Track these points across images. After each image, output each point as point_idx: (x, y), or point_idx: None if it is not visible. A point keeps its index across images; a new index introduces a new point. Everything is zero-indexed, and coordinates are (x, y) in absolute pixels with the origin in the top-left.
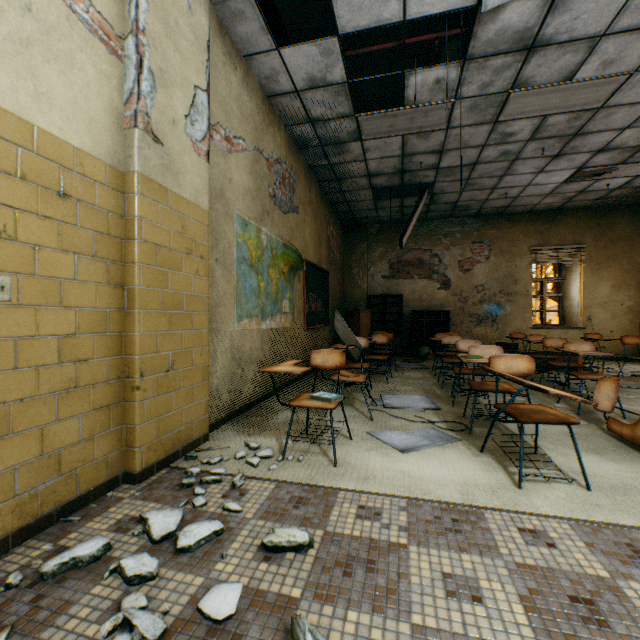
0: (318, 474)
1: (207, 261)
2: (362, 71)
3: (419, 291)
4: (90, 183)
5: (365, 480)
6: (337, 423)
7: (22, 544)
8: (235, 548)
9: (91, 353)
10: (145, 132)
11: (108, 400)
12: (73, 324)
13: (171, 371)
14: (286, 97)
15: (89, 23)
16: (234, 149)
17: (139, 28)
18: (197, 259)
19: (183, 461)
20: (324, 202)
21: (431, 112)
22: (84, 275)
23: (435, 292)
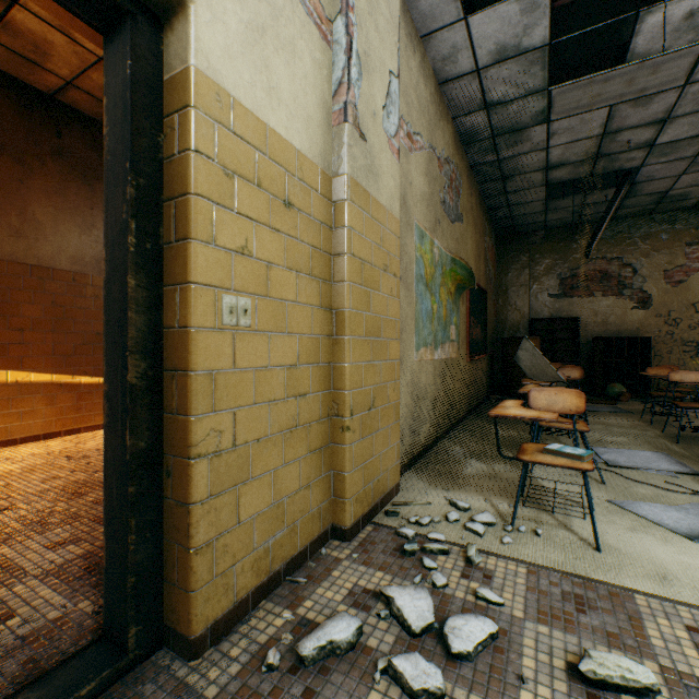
0: (579, 560)
1: (398, 279)
2: (563, 28)
3: (602, 312)
4: (307, 190)
5: (663, 581)
6: (553, 483)
7: (258, 605)
8: (530, 667)
9: (307, 387)
10: (353, 127)
11: (320, 441)
12: (294, 353)
13: (372, 409)
14: (462, 80)
15: (306, 5)
16: (413, 147)
17: (349, 5)
18: (391, 277)
19: (384, 517)
20: (481, 208)
21: (665, 64)
22: (302, 296)
23: (627, 313)
